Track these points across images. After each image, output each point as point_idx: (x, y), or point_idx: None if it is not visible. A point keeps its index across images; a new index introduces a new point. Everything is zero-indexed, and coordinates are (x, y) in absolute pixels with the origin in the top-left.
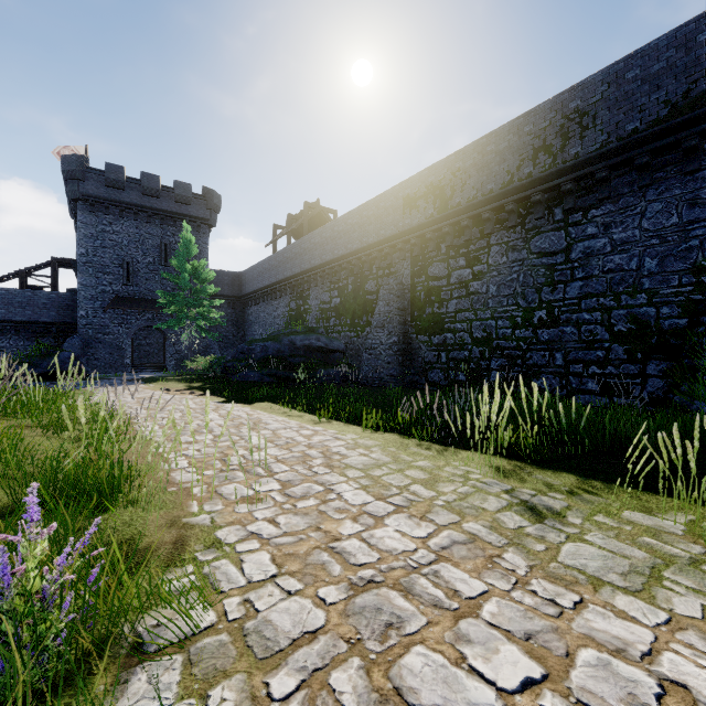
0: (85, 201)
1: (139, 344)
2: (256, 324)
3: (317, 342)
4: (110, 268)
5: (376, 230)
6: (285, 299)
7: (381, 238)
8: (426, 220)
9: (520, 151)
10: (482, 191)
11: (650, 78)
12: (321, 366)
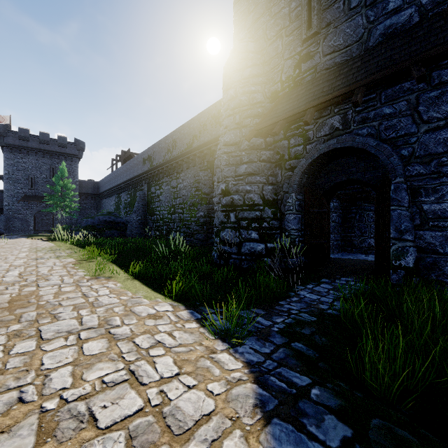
0: (7, 147)
1: (42, 219)
2: (105, 209)
3: (109, 219)
4: (22, 181)
5: (137, 170)
6: (114, 197)
7: (137, 174)
8: (148, 169)
9: (165, 149)
10: (159, 161)
11: (185, 135)
12: (107, 229)
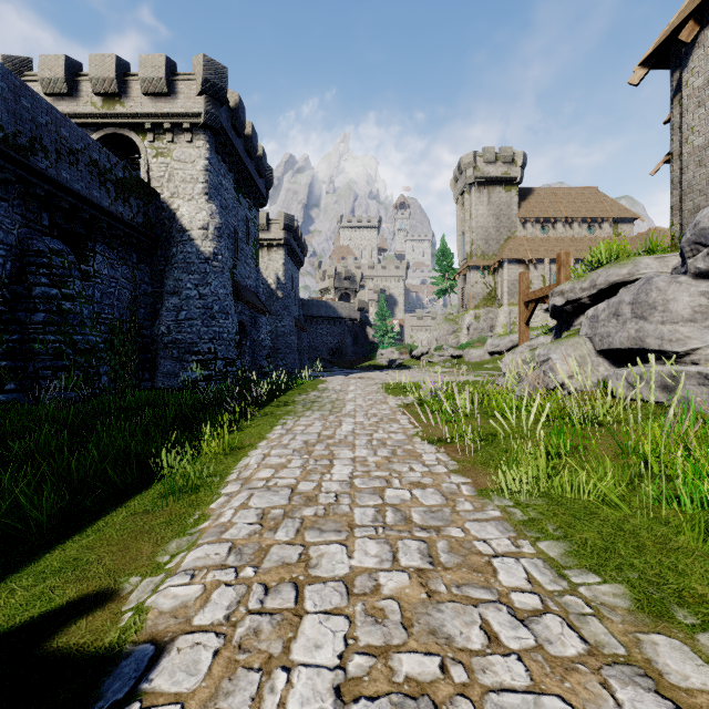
0: None
1: None
2: None
3: None
4: None
5: None
6: None
7: None
8: None
9: None
10: None
11: None
12: None
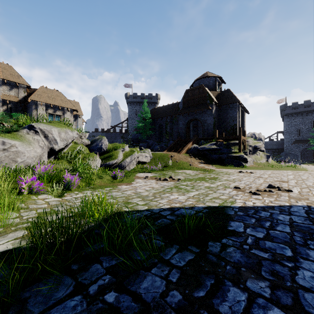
0: (286, 115)
1: (303, 154)
2: None
3: None
4: (293, 132)
5: None
6: None
7: None
8: None
9: None
10: None
11: None
12: None
